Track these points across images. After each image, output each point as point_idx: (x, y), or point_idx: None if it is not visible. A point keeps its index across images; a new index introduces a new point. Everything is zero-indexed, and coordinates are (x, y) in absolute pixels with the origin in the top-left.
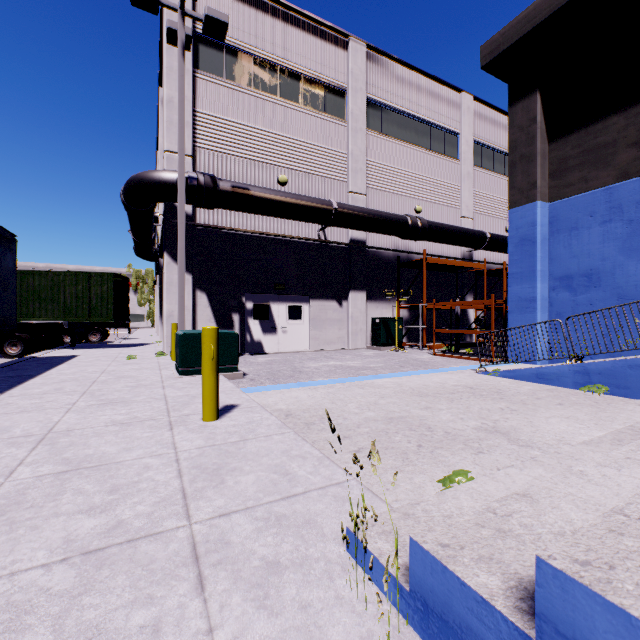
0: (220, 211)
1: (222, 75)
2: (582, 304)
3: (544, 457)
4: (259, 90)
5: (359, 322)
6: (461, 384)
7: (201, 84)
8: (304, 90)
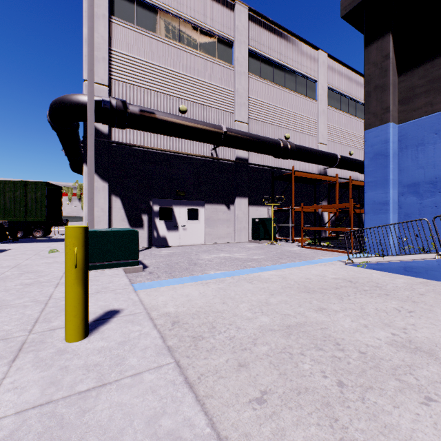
0: (132, 132)
1: (133, 22)
2: (428, 206)
3: None
4: (164, 37)
5: (243, 221)
6: (339, 277)
7: (116, 28)
8: (200, 40)
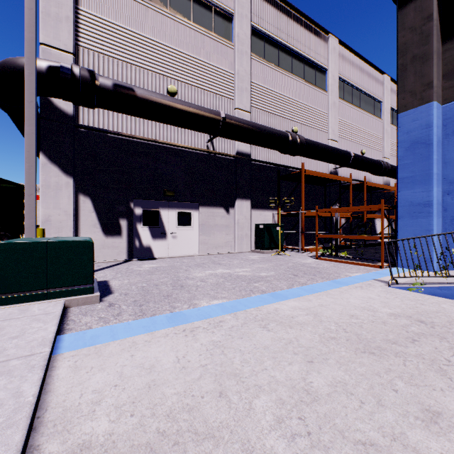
0: (106, 115)
1: None
2: None
3: None
4: (148, 0)
5: (244, 228)
6: (398, 312)
7: None
8: (193, 9)
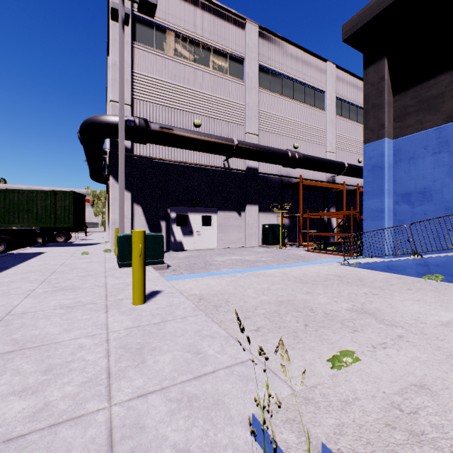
0: (151, 146)
1: (153, 46)
2: (418, 214)
3: (414, 338)
4: (180, 57)
5: (253, 227)
6: (331, 273)
7: (137, 52)
8: (213, 58)
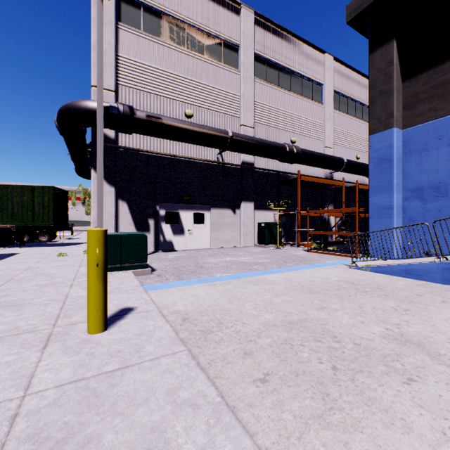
0: (138, 137)
1: (140, 28)
2: (431, 211)
3: None
4: (170, 42)
5: (249, 226)
6: (342, 279)
7: (122, 34)
8: (206, 44)
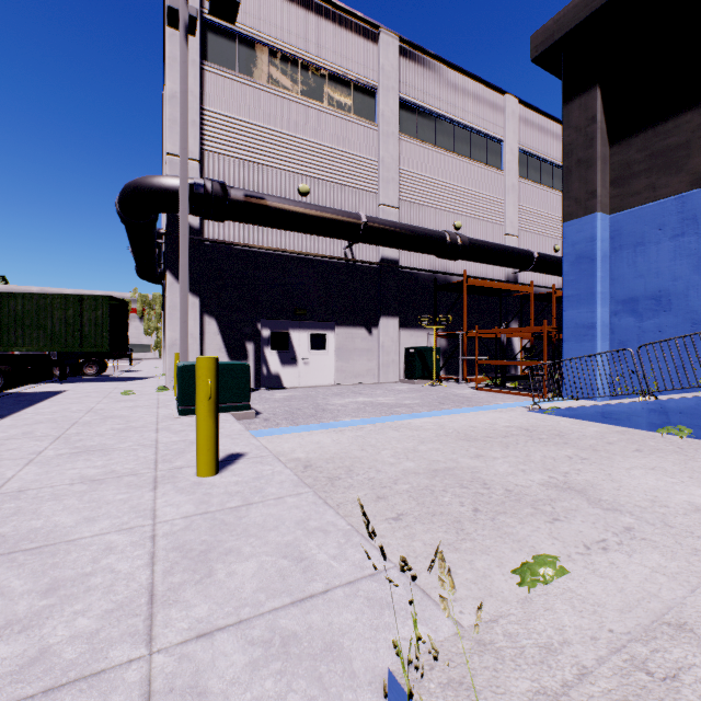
0: (232, 224)
1: (234, 68)
2: (649, 331)
3: (654, 533)
4: (277, 87)
5: (391, 352)
6: (514, 425)
7: (210, 78)
8: (328, 88)
